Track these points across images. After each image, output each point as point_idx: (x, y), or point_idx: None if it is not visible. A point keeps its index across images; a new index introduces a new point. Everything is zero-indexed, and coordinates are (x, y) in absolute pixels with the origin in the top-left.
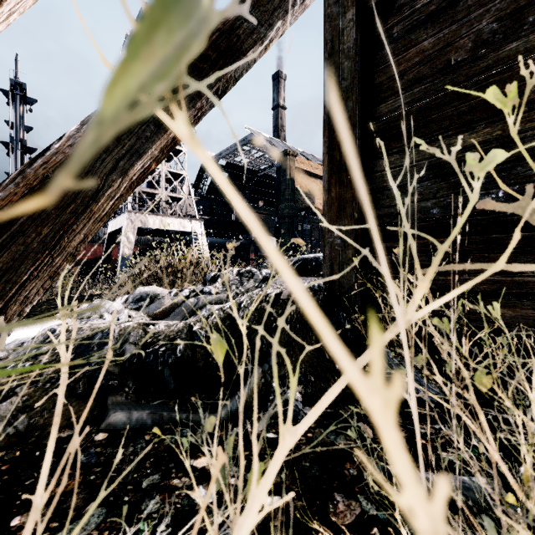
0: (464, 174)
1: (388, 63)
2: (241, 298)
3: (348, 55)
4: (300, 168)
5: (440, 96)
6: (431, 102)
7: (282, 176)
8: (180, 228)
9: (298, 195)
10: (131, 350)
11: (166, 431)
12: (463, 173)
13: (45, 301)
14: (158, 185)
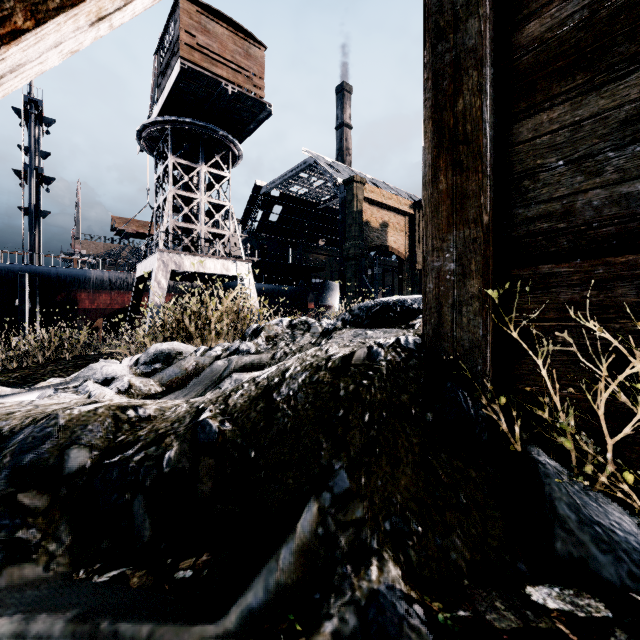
0: None
1: None
2: (287, 361)
3: None
4: (370, 198)
5: None
6: None
7: (348, 208)
8: (223, 271)
9: (366, 231)
10: (79, 460)
11: None
12: None
13: (54, 360)
14: (196, 220)
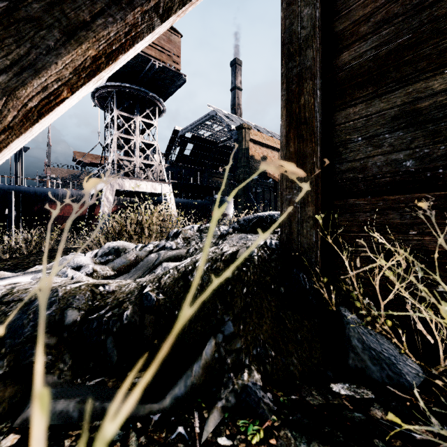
0: (446, 119)
1: (351, 6)
2: (197, 255)
3: (307, 2)
4: (254, 139)
5: (416, 34)
6: (404, 42)
7: (239, 146)
8: (152, 190)
9: (252, 162)
10: (73, 317)
11: (93, 432)
12: (445, 119)
13: (35, 252)
14: (133, 154)
